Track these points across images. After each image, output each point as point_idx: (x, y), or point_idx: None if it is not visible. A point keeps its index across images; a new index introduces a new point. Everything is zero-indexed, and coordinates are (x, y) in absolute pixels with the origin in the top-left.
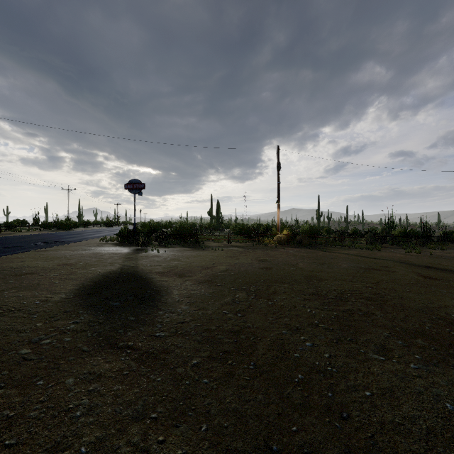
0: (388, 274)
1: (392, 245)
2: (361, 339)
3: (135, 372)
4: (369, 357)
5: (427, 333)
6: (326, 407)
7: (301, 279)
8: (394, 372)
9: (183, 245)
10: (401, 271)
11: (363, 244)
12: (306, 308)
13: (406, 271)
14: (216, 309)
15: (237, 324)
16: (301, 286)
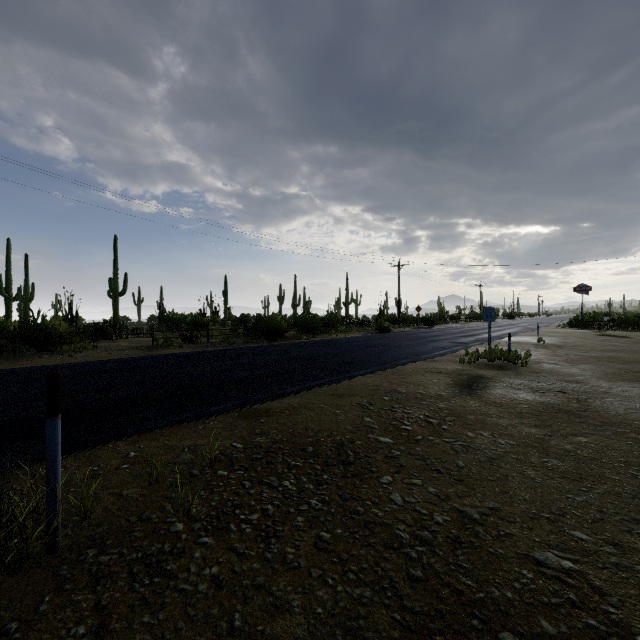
0: None
1: None
2: None
3: (631, 339)
4: None
5: None
6: None
7: None
8: None
9: (630, 330)
10: None
11: None
12: None
13: None
14: None
15: None
16: None
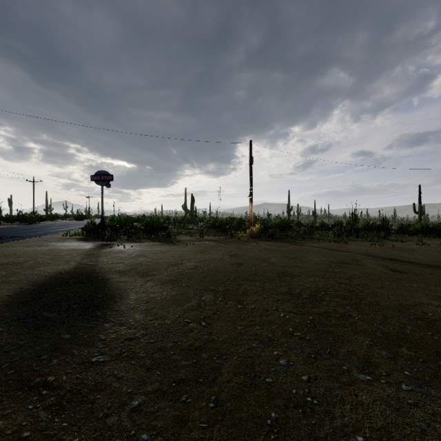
0: (358, 268)
1: (357, 237)
2: (342, 351)
3: (40, 432)
4: (354, 377)
5: (410, 338)
6: None
7: (273, 275)
8: (386, 399)
9: (153, 239)
10: (370, 264)
11: (331, 237)
12: (279, 312)
13: (375, 264)
14: (177, 317)
15: (199, 338)
16: (273, 284)
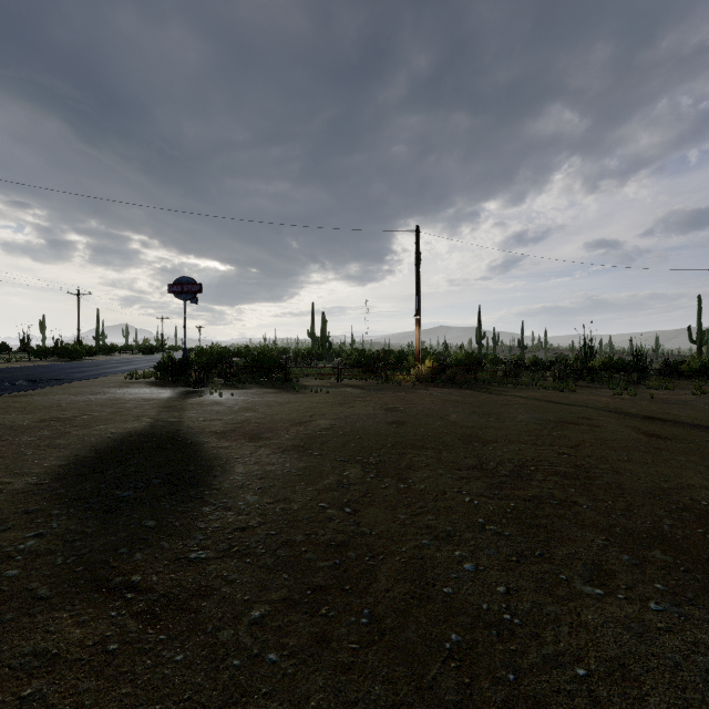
0: (592, 432)
1: (592, 382)
2: (559, 553)
3: (131, 646)
4: (576, 590)
5: (668, 537)
6: (506, 708)
7: (453, 441)
8: (623, 621)
9: (264, 384)
10: (612, 425)
11: (548, 381)
12: (462, 496)
13: (619, 425)
14: (308, 500)
15: (342, 529)
16: (454, 454)
